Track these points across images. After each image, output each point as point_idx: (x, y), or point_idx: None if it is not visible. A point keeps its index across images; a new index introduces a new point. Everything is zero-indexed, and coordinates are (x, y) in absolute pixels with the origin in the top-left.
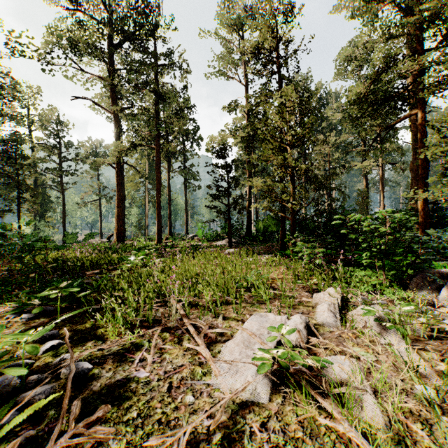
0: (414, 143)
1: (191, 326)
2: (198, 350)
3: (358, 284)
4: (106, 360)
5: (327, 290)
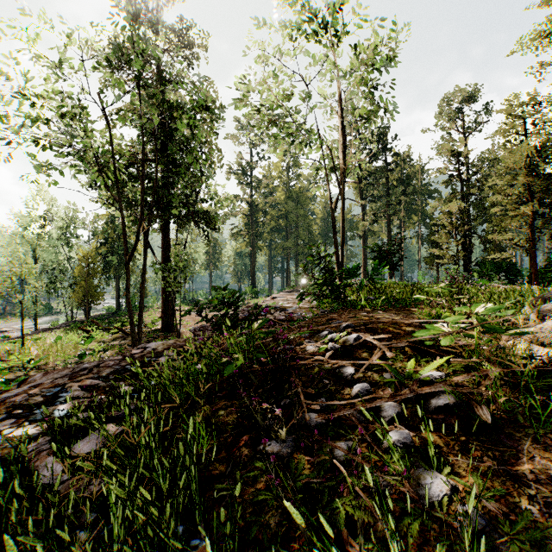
0: None
1: None
2: None
3: None
4: None
5: None
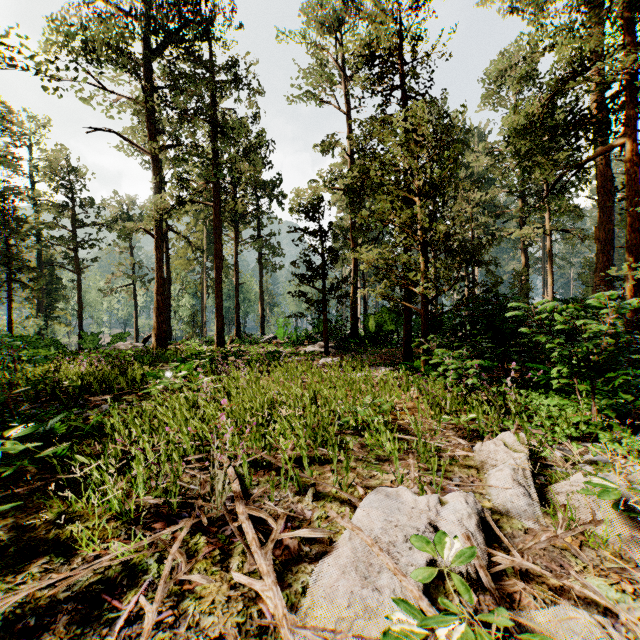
0: (600, 198)
1: (249, 523)
2: (258, 591)
3: (546, 422)
4: (54, 616)
5: (499, 437)
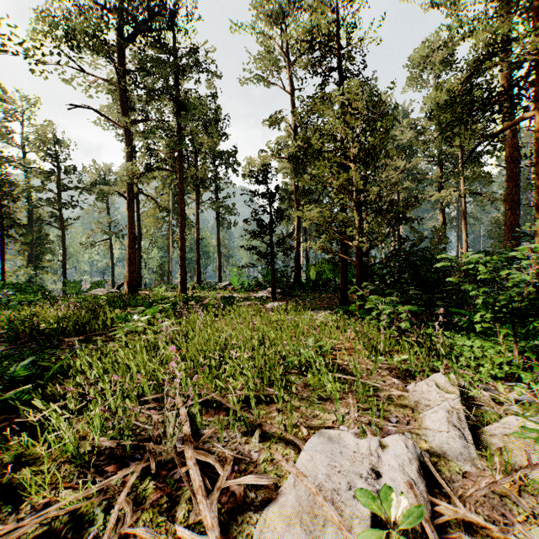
0: (508, 166)
1: (196, 469)
2: None
3: (471, 363)
4: None
5: (431, 378)
